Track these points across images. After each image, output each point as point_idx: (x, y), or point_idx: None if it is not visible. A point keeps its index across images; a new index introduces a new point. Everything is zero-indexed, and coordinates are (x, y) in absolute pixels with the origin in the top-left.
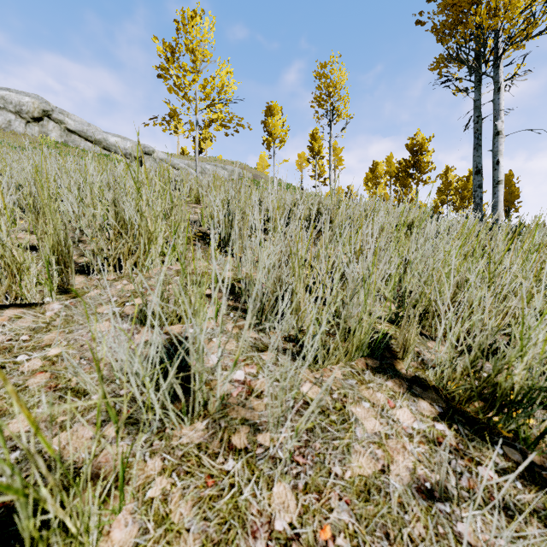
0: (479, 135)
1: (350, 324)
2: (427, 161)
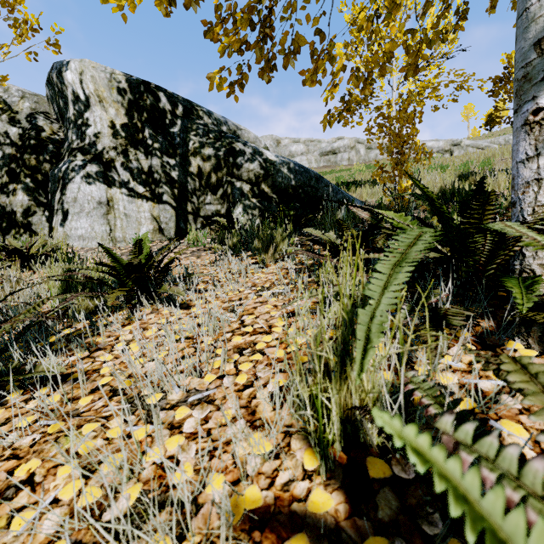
0: None
1: None
2: None
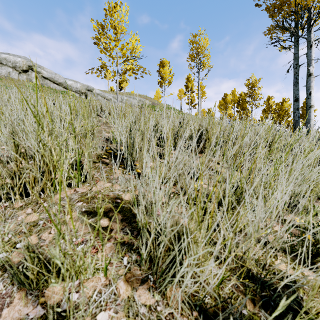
0: (297, 76)
1: (249, 265)
2: (258, 93)
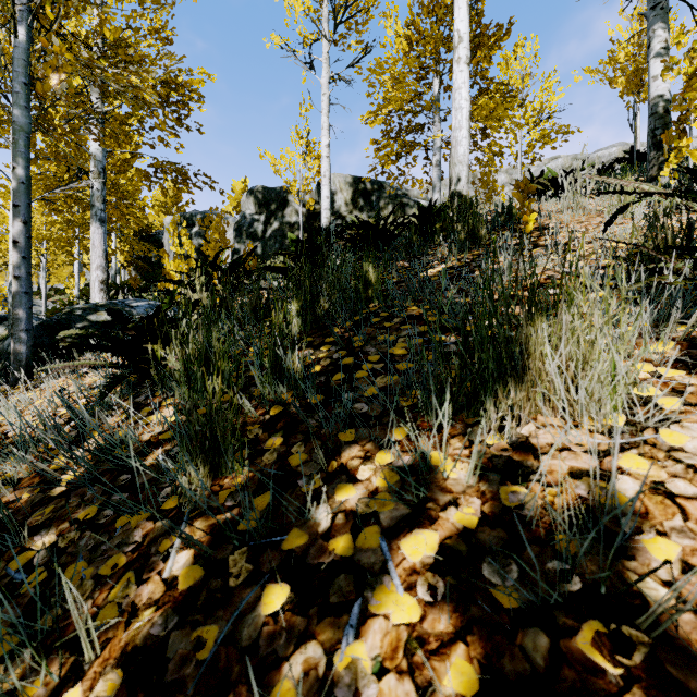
0: None
1: None
2: None
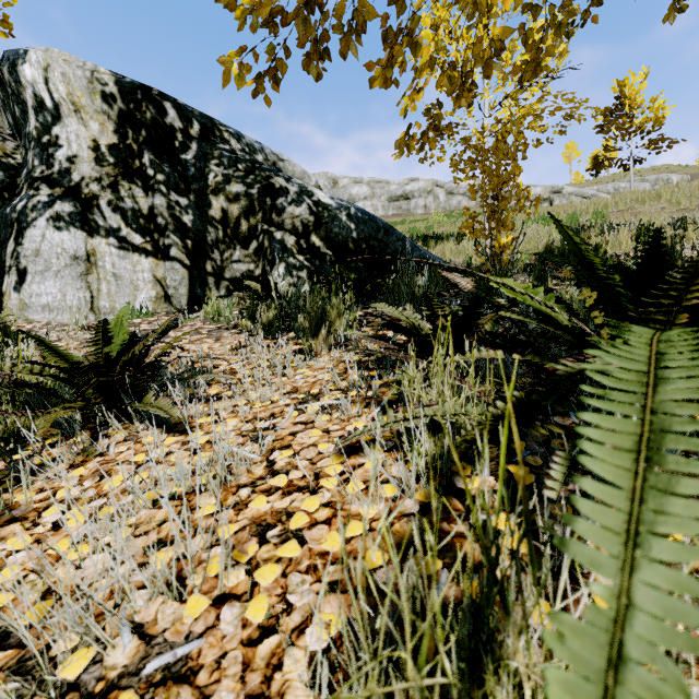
0: None
1: None
2: None
